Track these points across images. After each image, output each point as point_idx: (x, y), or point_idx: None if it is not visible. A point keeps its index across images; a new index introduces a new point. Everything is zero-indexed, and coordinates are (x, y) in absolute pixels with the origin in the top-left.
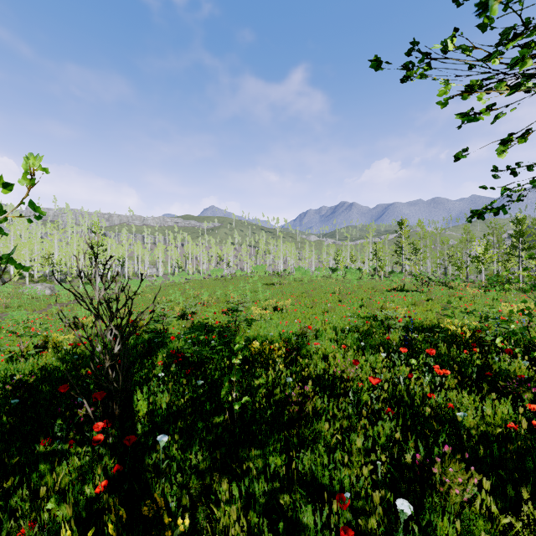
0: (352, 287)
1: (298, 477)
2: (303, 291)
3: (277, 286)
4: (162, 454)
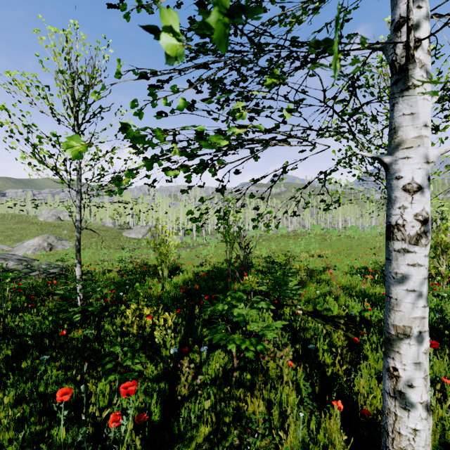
0: None
1: None
2: (349, 246)
3: (329, 241)
4: None
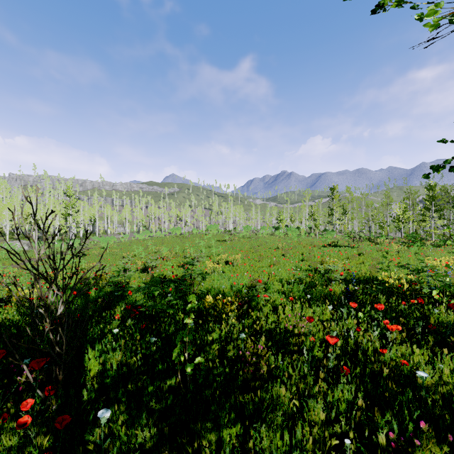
0: (292, 243)
1: (255, 451)
2: (251, 247)
3: (228, 242)
4: (104, 429)
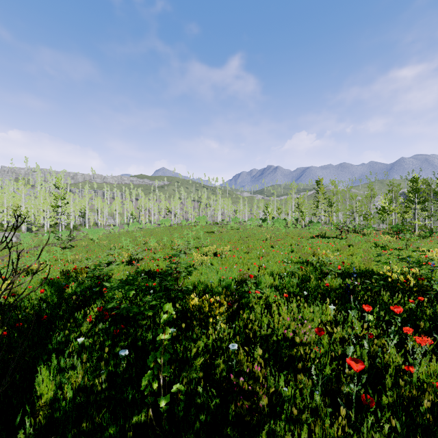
0: (280, 234)
1: None
2: (239, 238)
3: (217, 233)
4: None
